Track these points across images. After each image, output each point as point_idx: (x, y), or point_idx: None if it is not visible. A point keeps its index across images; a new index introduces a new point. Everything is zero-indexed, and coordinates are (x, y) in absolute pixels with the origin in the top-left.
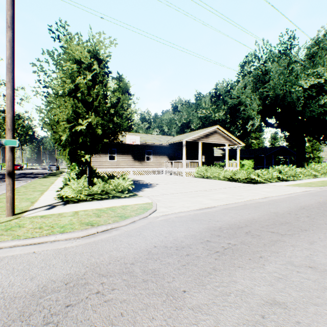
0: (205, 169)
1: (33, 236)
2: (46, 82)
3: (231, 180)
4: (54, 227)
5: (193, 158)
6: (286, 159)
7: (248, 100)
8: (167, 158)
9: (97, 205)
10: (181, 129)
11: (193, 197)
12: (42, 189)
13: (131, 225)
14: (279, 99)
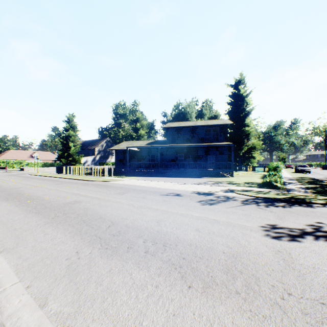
0: None
1: None
2: None
3: None
4: None
5: None
6: None
7: None
8: None
9: None
10: None
11: None
12: None
13: None
14: None
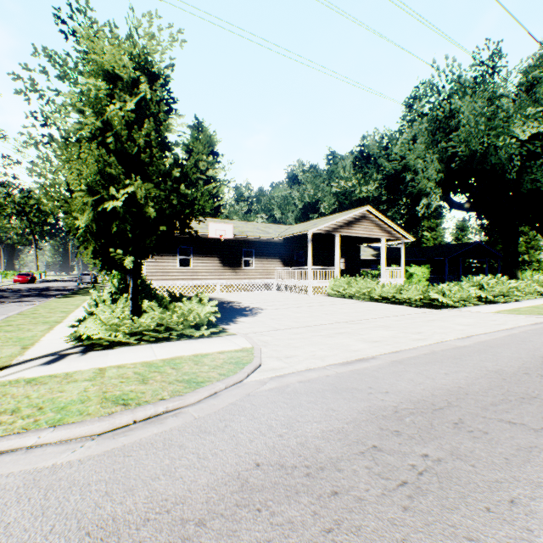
0: (347, 282)
1: None
2: (46, 114)
3: (393, 302)
4: (45, 410)
5: (325, 262)
6: (482, 265)
7: (420, 163)
8: (280, 262)
9: (146, 354)
10: (303, 213)
11: (330, 336)
12: (53, 320)
13: (208, 403)
14: (475, 159)
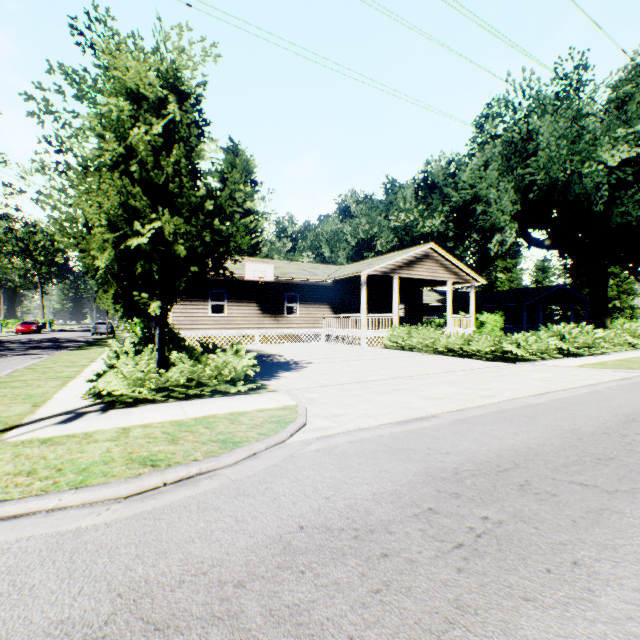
0: (407, 331)
1: (5, 498)
2: (61, 139)
3: (460, 355)
4: (64, 471)
5: (381, 309)
6: (566, 312)
7: (493, 193)
8: (329, 309)
9: (175, 412)
10: (356, 251)
11: (386, 393)
12: (66, 375)
13: (247, 464)
14: (557, 189)
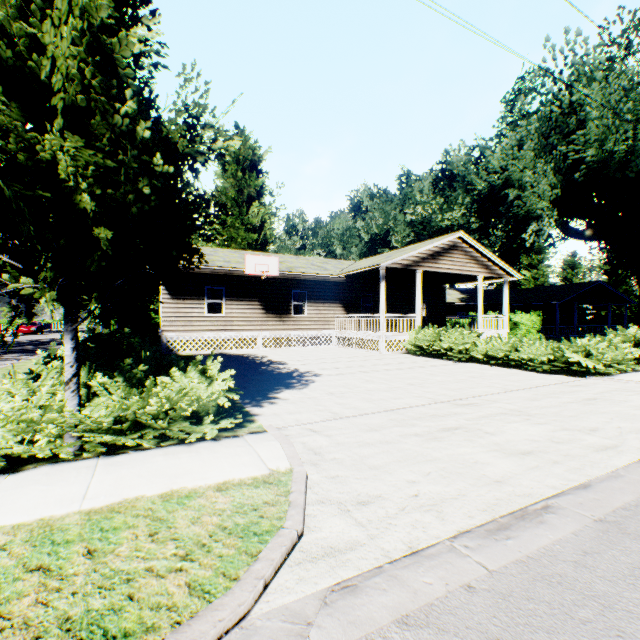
0: (434, 334)
1: None
2: None
3: (504, 364)
4: None
5: (400, 308)
6: (600, 311)
7: (529, 175)
8: (341, 308)
9: (66, 492)
10: (369, 247)
11: (435, 438)
12: None
13: None
14: (612, 165)
